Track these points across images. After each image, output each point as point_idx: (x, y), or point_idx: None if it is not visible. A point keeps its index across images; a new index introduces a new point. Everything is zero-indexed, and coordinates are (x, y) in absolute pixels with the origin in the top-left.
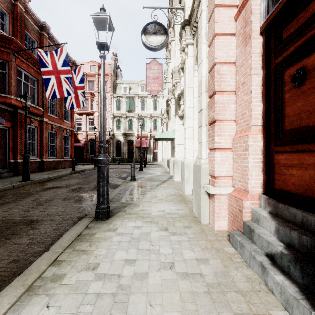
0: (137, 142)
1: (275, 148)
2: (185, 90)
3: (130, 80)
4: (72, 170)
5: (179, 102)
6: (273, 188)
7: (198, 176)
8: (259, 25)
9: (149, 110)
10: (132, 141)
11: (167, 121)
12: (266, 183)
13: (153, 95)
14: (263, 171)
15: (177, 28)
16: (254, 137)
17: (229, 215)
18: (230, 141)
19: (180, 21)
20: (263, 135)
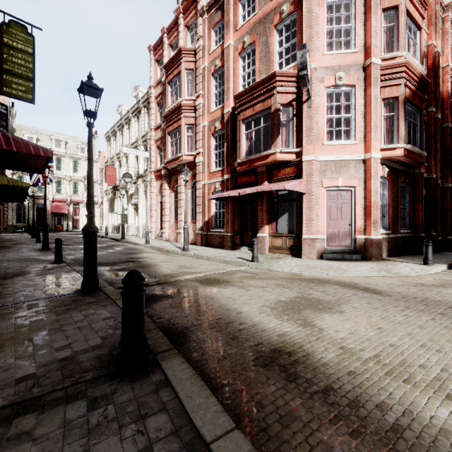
0: (53, 207)
1: (162, 222)
2: (139, 199)
3: (36, 129)
4: (30, 234)
5: (132, 198)
6: (161, 228)
7: (147, 228)
8: (160, 201)
9: (68, 171)
10: (41, 204)
11: (110, 197)
12: (161, 228)
13: (110, 186)
14: (160, 226)
15: (130, 161)
16: (159, 220)
17: (155, 235)
18: (155, 220)
19: (132, 158)
20: (160, 220)
